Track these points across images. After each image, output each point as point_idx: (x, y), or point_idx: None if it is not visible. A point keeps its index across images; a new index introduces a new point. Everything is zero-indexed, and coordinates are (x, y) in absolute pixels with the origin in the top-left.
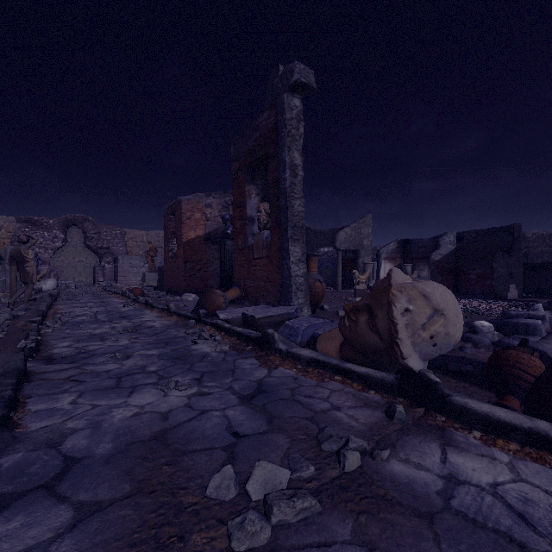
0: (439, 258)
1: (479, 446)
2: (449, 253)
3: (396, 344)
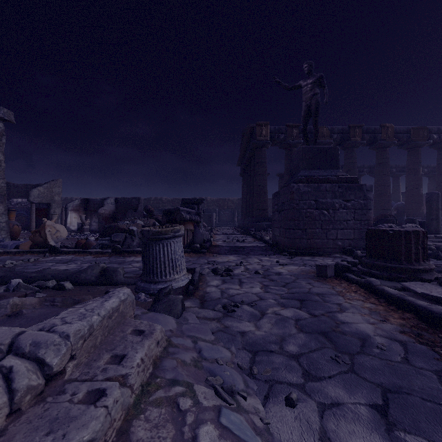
0: (104, 211)
1: (64, 256)
2: (110, 209)
3: (47, 239)
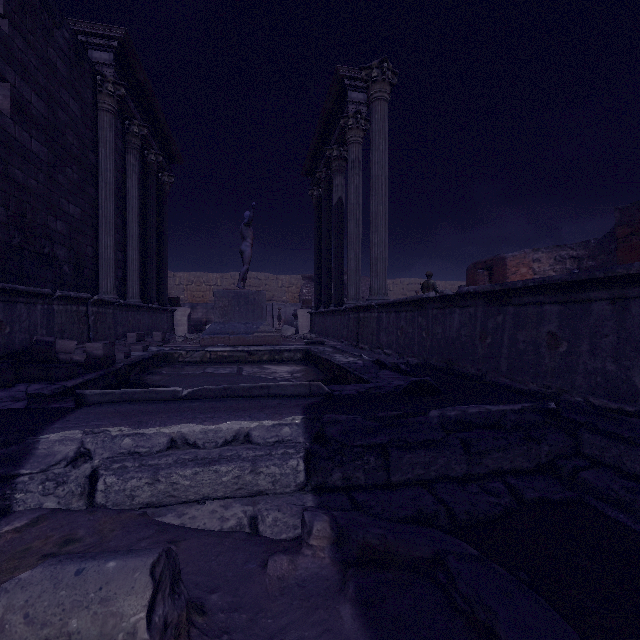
0: None
1: None
2: None
3: None
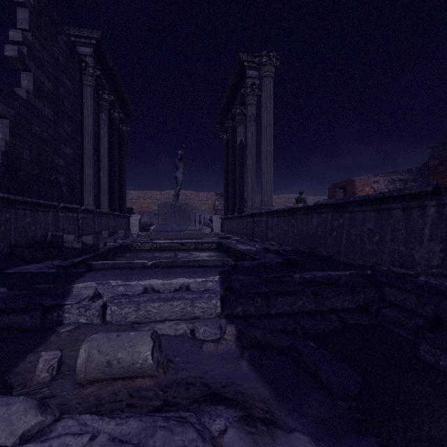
0: None
1: None
2: None
3: None
